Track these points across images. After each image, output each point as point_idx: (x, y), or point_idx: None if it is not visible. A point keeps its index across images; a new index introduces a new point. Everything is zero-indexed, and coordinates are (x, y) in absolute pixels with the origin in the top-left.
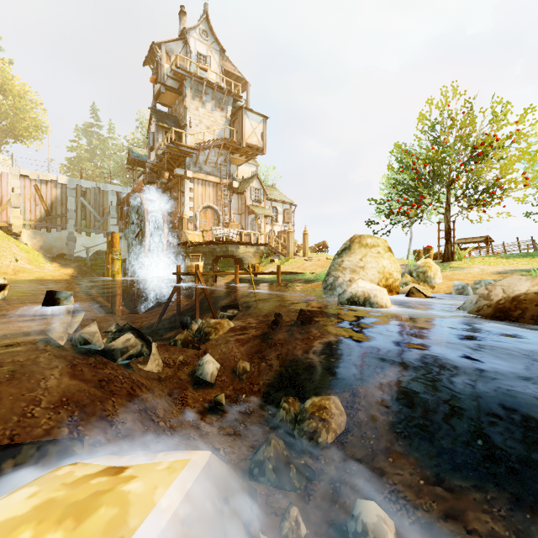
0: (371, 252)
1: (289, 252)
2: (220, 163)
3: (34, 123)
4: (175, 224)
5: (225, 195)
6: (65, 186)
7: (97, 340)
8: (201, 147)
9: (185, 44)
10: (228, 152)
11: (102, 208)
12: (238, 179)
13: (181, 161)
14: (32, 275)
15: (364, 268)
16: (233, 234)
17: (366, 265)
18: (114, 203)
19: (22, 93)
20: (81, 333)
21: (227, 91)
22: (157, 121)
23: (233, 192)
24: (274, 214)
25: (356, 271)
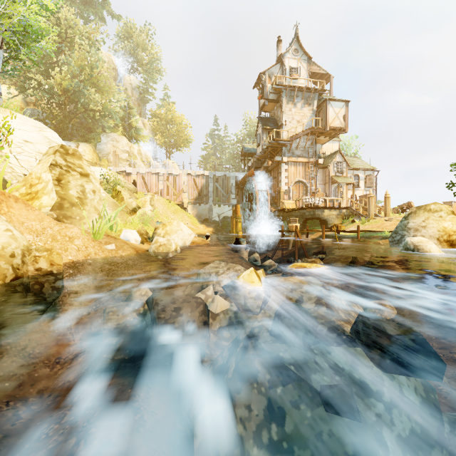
0: (433, 216)
1: (369, 214)
2: (308, 146)
3: (186, 138)
4: (274, 196)
5: (312, 170)
6: (207, 177)
7: (259, 260)
8: (293, 138)
9: (281, 65)
10: (314, 137)
11: (226, 188)
12: (322, 155)
13: (278, 151)
14: (195, 231)
15: (425, 228)
16: (319, 201)
17: (428, 225)
18: (234, 184)
19: (180, 121)
20: (254, 256)
21: (313, 89)
22: (262, 126)
23: (318, 168)
24: (355, 181)
25: (418, 229)
